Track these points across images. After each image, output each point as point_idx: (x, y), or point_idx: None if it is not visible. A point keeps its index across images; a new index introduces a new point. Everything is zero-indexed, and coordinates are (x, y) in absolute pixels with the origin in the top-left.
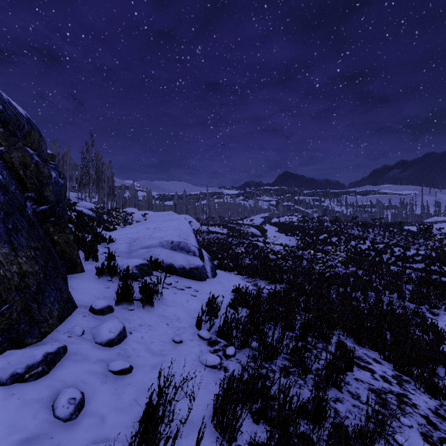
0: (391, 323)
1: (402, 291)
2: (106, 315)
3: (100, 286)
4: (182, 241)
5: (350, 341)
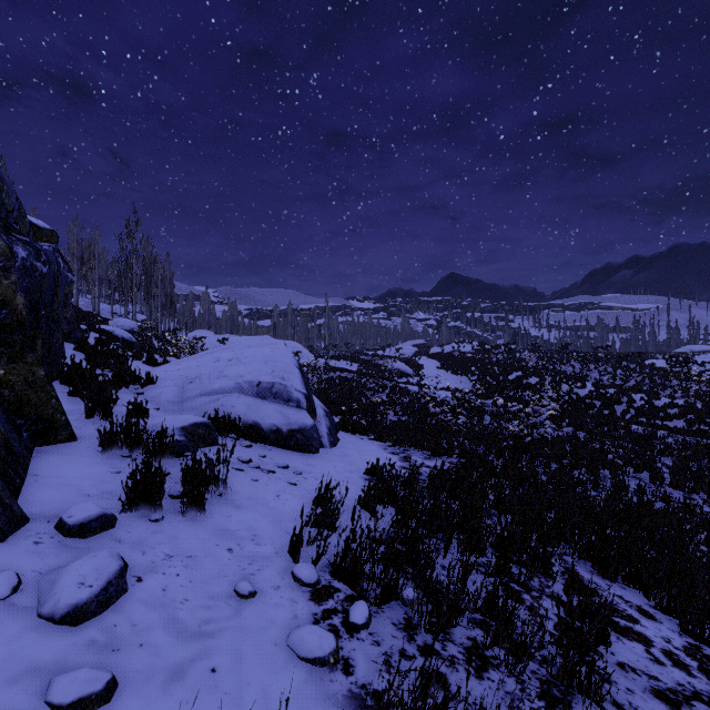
0: (653, 530)
1: (657, 468)
2: (93, 536)
3: (100, 470)
4: (276, 382)
5: (586, 568)
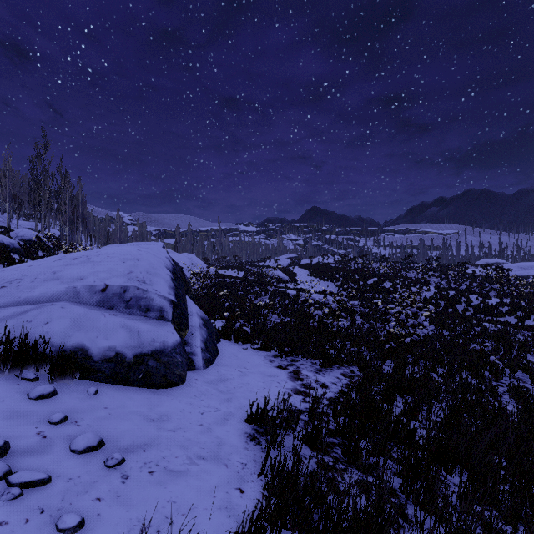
0: None
1: (533, 368)
2: None
3: None
4: (131, 286)
5: None
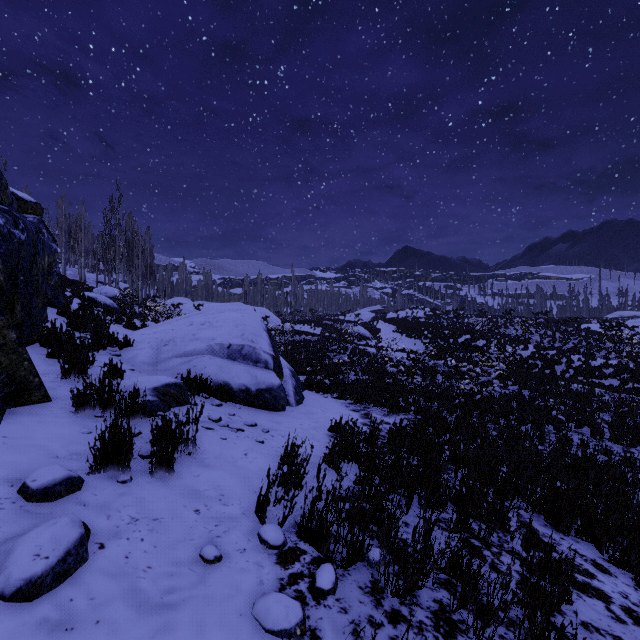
0: (599, 483)
1: (597, 424)
2: (57, 500)
3: (72, 430)
4: (246, 344)
5: (540, 521)
